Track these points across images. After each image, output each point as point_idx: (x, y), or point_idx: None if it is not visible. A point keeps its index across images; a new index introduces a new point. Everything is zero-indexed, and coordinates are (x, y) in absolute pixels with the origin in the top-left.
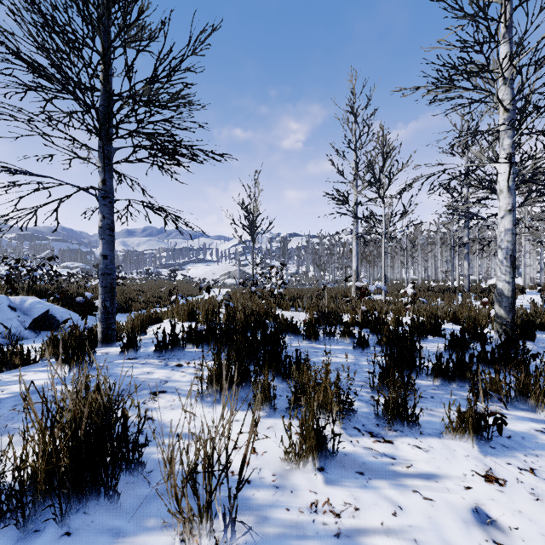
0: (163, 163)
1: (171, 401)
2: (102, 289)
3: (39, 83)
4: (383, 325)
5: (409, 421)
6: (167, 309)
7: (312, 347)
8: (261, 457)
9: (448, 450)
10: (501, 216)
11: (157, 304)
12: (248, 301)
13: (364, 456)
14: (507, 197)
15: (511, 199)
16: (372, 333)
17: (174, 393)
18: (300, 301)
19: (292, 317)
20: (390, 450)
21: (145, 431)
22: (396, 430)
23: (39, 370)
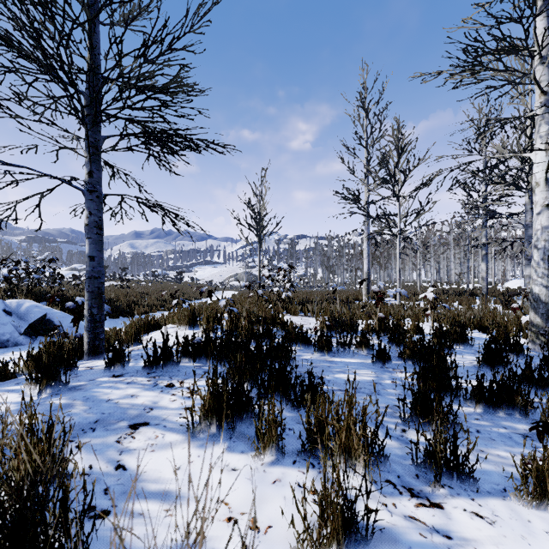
0: (160, 156)
1: (153, 438)
2: (89, 295)
3: (18, 63)
4: (404, 334)
5: (459, 472)
6: (168, 314)
7: (324, 360)
8: (263, 538)
9: (520, 522)
10: (538, 212)
11: (161, 307)
12: (254, 305)
13: (407, 534)
14: (545, 191)
15: (548, 193)
16: (391, 343)
17: (159, 427)
18: (309, 306)
19: (302, 325)
20: (441, 520)
21: (110, 488)
22: (443, 485)
23: (9, 390)
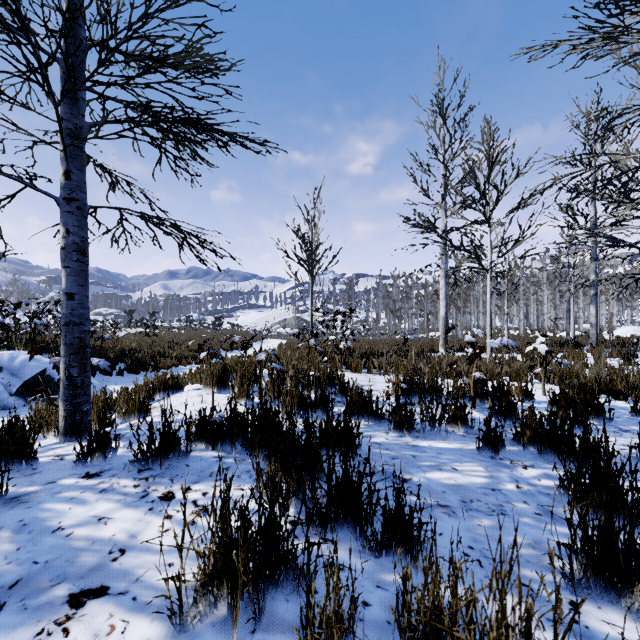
0: (175, 158)
1: (102, 636)
2: (65, 349)
3: None
4: (515, 404)
5: None
6: (195, 370)
7: (406, 444)
8: None
9: None
10: None
11: (193, 359)
12: (305, 358)
13: None
14: None
15: None
16: (495, 415)
17: (122, 600)
18: (375, 360)
19: (370, 390)
20: None
21: None
22: None
23: None
